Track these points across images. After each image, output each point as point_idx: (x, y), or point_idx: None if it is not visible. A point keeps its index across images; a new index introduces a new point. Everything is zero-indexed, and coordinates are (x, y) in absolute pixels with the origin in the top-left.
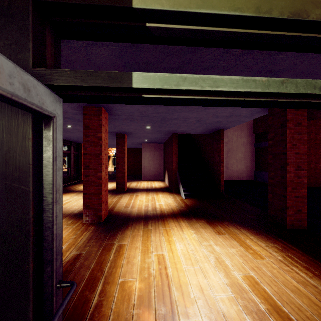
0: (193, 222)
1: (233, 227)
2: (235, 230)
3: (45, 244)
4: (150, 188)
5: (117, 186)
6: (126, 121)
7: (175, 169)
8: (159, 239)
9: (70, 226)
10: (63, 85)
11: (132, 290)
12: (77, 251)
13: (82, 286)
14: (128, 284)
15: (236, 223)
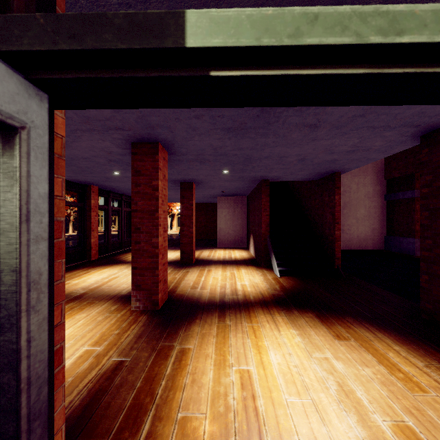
0: (295, 317)
1: (363, 328)
2: (367, 333)
3: (4, 399)
4: (228, 259)
5: (182, 256)
6: (193, 163)
7: (265, 232)
8: (242, 344)
9: (114, 314)
10: (31, 49)
11: (198, 436)
12: (120, 356)
13: (119, 420)
14: (192, 423)
15: (367, 321)
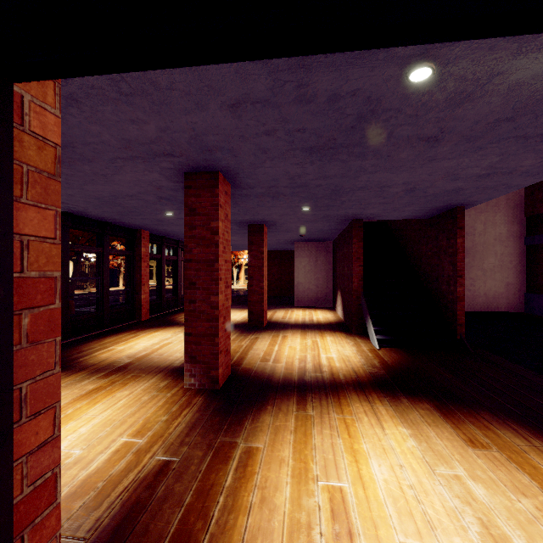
0: (405, 408)
1: (509, 431)
2: (516, 439)
3: None
4: (308, 323)
5: (250, 317)
6: (264, 198)
7: (358, 288)
8: (330, 445)
9: (162, 393)
10: None
11: None
12: (166, 454)
13: None
14: None
15: (513, 419)
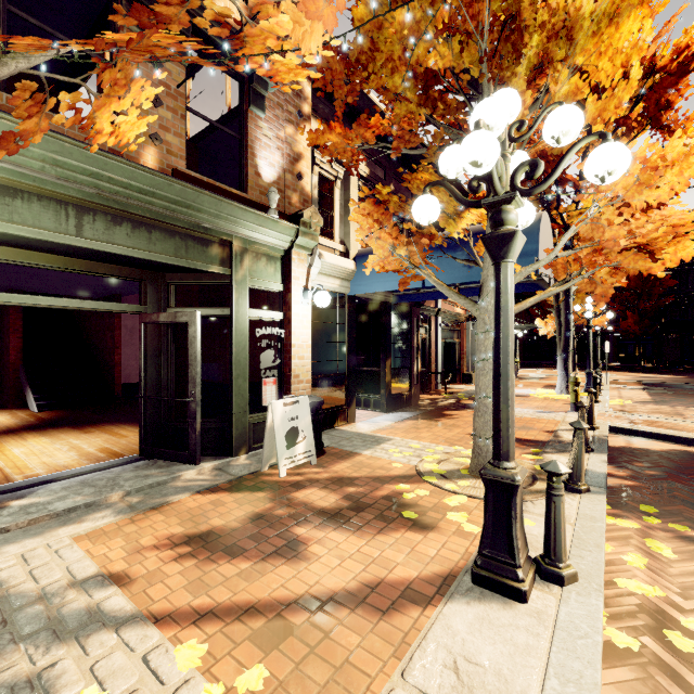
0: (49, 432)
1: (112, 426)
2: (113, 427)
3: None
4: None
5: None
6: None
7: (16, 361)
8: None
9: None
10: None
11: None
12: None
13: None
14: None
15: (119, 422)
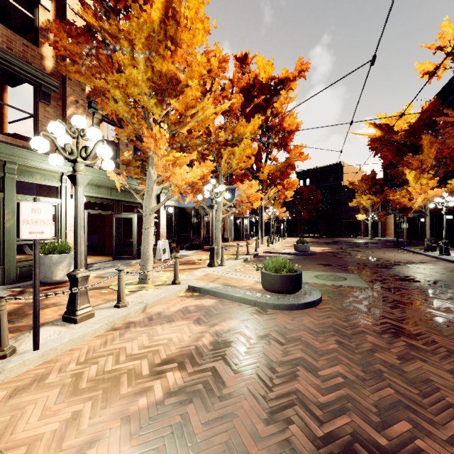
0: None
1: None
2: None
3: None
4: None
5: None
6: None
7: None
8: None
9: None
10: None
11: None
12: None
13: None
14: None
15: None
